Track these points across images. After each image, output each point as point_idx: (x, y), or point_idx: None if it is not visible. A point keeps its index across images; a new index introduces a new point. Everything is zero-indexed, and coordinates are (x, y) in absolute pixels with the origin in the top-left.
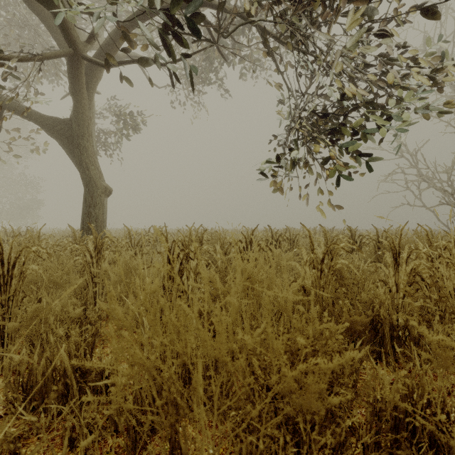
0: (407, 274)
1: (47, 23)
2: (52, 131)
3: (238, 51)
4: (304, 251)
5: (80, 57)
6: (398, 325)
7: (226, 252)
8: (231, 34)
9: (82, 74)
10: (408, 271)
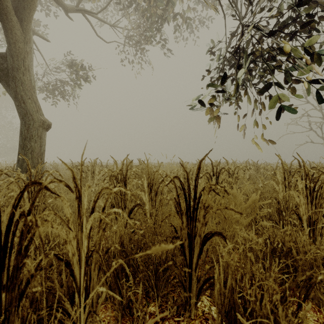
0: None
1: None
2: None
3: (172, 7)
4: None
5: None
6: None
7: (157, 191)
8: None
9: None
10: None
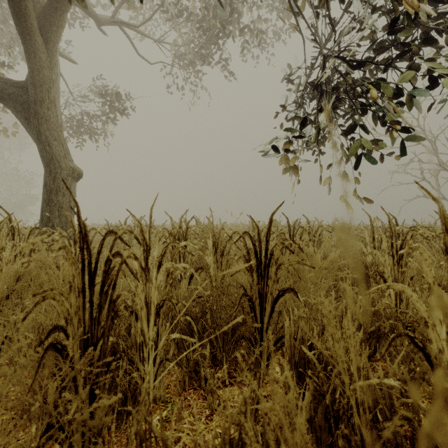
0: None
1: None
2: (2, 95)
3: (238, 18)
4: (426, 255)
5: None
6: None
7: (223, 251)
8: None
9: (29, 10)
10: None
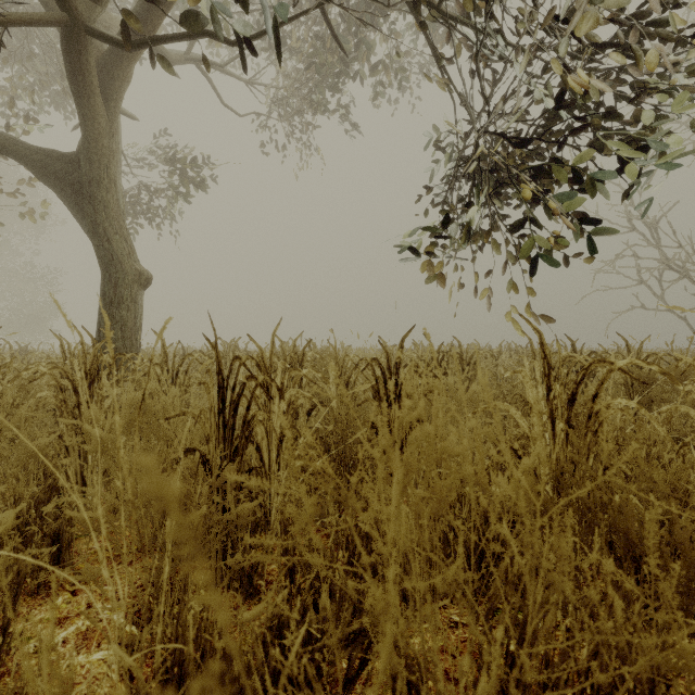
0: None
1: None
2: (46, 173)
3: (367, 52)
4: (528, 378)
5: (85, 31)
6: None
7: (348, 382)
8: None
9: (90, 66)
10: None
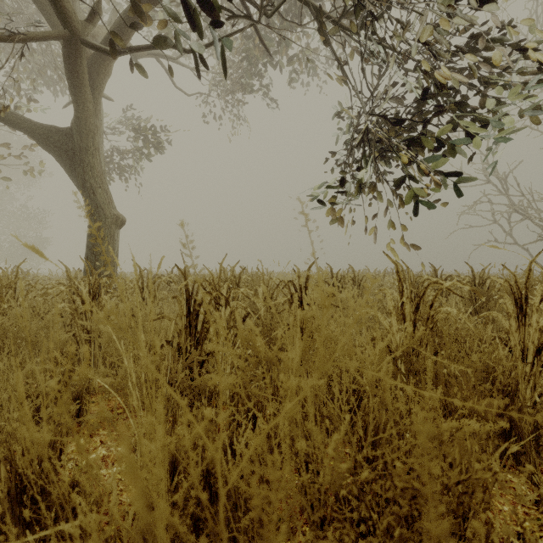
0: (539, 329)
1: (38, 1)
2: (48, 143)
3: (286, 48)
4: (389, 294)
5: (80, 42)
6: (534, 406)
7: (271, 297)
8: (278, 8)
9: (83, 66)
10: (542, 324)
